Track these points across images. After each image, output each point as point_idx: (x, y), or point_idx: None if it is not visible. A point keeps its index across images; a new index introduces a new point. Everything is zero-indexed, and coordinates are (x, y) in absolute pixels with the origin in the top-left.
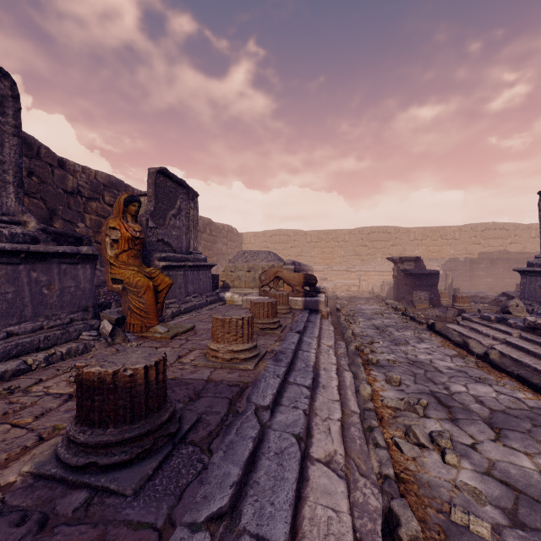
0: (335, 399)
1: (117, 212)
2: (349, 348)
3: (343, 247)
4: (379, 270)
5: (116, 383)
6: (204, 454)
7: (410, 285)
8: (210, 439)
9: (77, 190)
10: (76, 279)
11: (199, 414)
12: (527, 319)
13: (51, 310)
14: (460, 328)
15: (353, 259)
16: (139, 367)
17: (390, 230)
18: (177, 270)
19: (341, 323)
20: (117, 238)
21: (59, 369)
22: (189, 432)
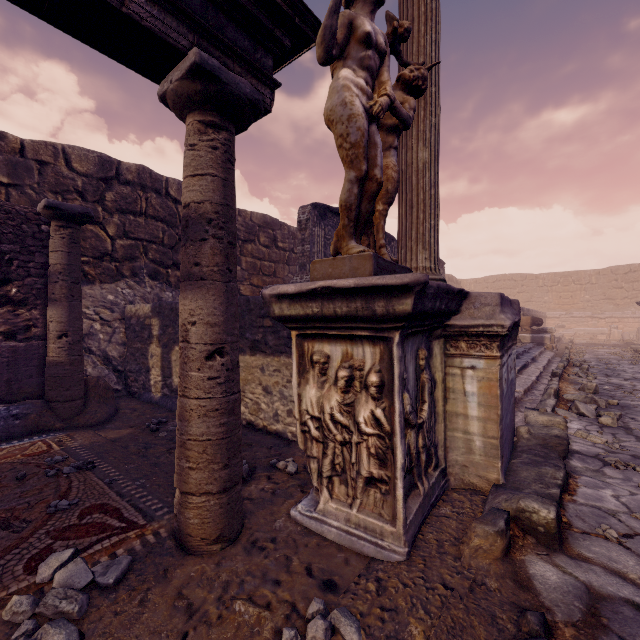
0: (543, 364)
1: None
2: (561, 359)
3: (588, 290)
4: (639, 316)
5: None
6: None
7: None
8: None
9: None
10: None
11: None
12: None
13: None
14: None
15: (603, 303)
16: None
17: None
18: None
19: (564, 353)
20: None
21: None
22: None
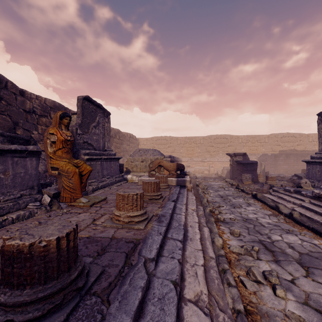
0: (199, 249)
1: (55, 123)
2: (205, 211)
3: (199, 147)
4: (220, 160)
5: (32, 253)
6: (104, 304)
7: (240, 170)
8: (110, 289)
9: (32, 110)
10: (25, 167)
11: (103, 267)
12: (314, 192)
13: (6, 189)
14: (272, 196)
15: (205, 154)
16: (52, 239)
17: (227, 137)
18: (96, 161)
19: (200, 194)
20: (55, 140)
21: (8, 231)
22: (94, 283)
